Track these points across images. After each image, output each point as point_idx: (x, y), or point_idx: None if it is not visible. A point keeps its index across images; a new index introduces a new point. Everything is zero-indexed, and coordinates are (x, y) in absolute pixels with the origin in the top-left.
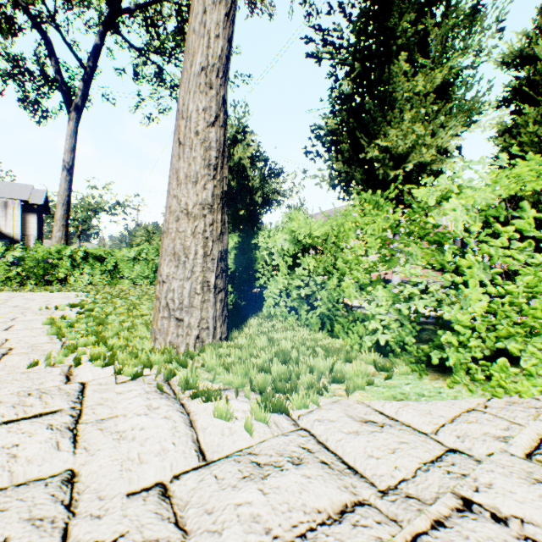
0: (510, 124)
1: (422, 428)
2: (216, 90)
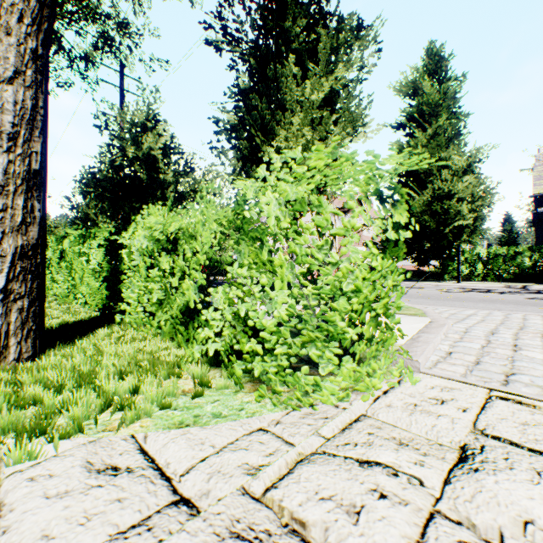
0: (405, 144)
1: (168, 470)
2: (18, 38)
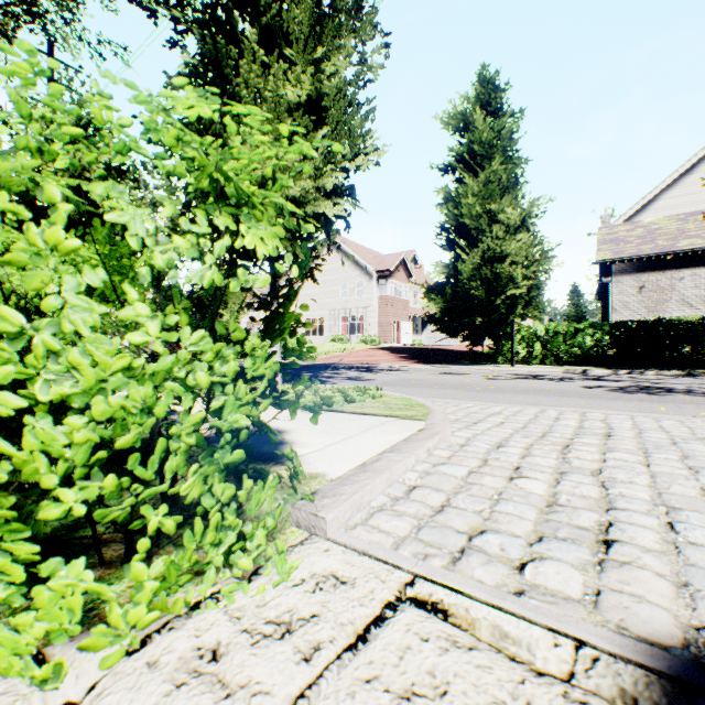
0: (453, 192)
1: None
2: None
